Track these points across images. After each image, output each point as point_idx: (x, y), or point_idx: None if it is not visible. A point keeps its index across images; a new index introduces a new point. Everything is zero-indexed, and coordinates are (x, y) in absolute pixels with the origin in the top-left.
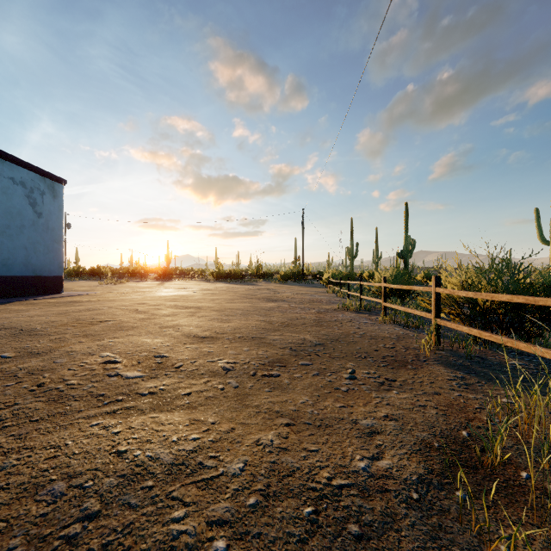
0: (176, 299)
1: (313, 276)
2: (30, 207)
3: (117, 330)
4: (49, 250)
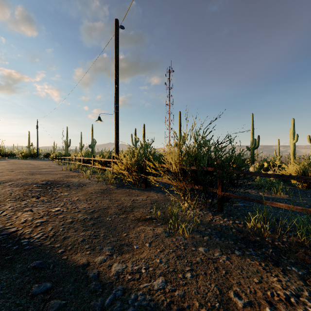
0: None
1: (44, 156)
2: None
3: None
4: None
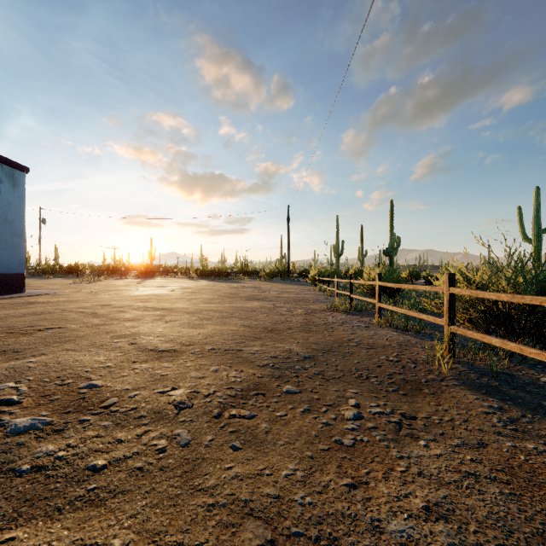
0: (148, 299)
1: (299, 274)
2: None
3: (53, 342)
4: (7, 244)
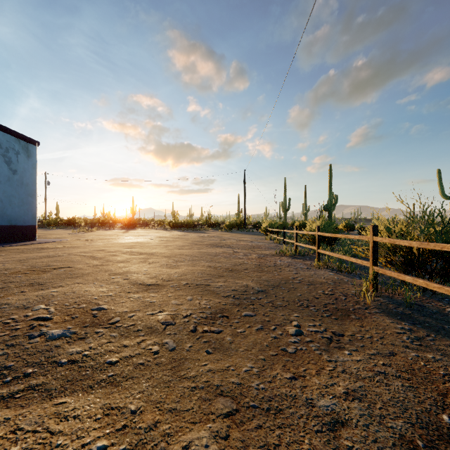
0: (133, 245)
1: (253, 226)
2: (5, 164)
3: (66, 277)
4: (23, 202)
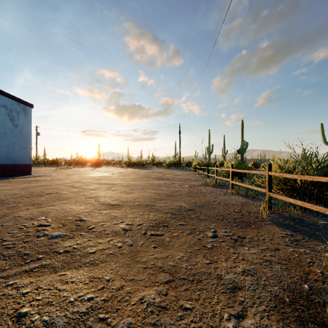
0: (100, 178)
1: (186, 164)
2: (10, 121)
3: (56, 200)
4: (22, 148)
